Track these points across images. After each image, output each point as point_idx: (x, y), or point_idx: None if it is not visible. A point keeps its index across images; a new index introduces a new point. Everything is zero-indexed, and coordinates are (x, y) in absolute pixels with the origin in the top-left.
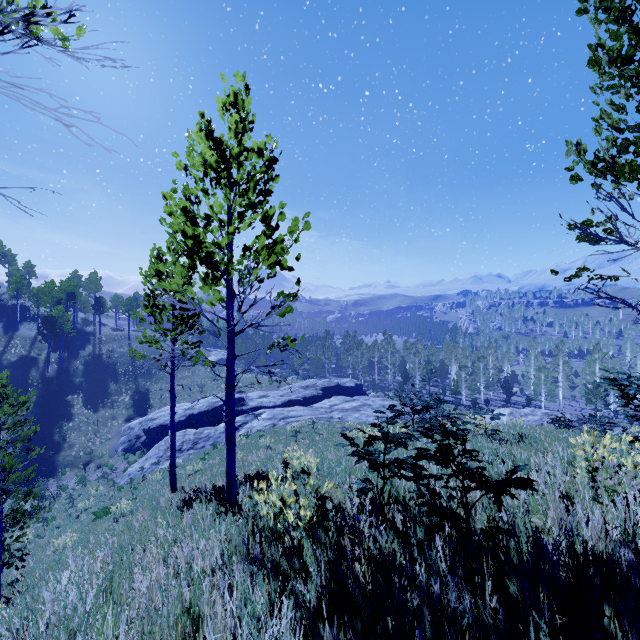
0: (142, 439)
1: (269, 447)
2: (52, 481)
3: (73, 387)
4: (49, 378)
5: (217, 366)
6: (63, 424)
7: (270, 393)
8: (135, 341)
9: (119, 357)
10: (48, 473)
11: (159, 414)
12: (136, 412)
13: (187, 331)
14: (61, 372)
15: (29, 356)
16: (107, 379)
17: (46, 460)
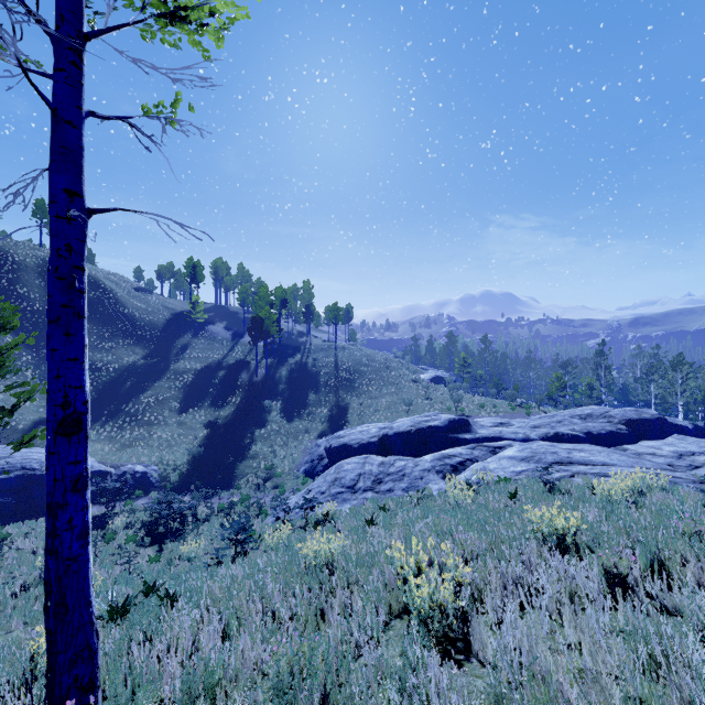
0: (324, 461)
1: (562, 545)
2: (224, 494)
3: (275, 393)
4: (256, 382)
5: (432, 384)
6: (255, 430)
7: (514, 420)
8: (341, 352)
9: (323, 366)
10: (225, 483)
11: (349, 431)
12: (331, 428)
13: None
14: (267, 377)
15: (245, 360)
16: (308, 388)
17: (227, 467)
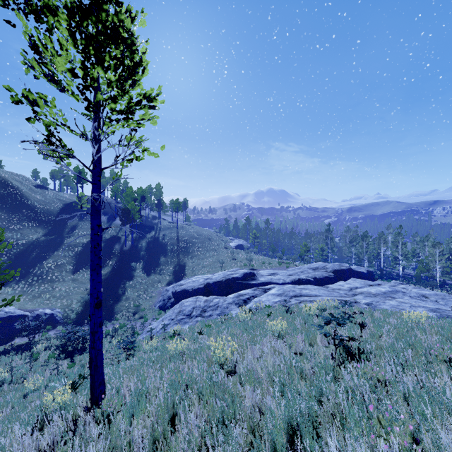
0: (172, 300)
1: (280, 335)
2: (107, 324)
3: (138, 257)
4: (125, 250)
5: (236, 249)
6: (126, 282)
7: (279, 272)
8: (181, 229)
9: (169, 239)
10: (107, 317)
11: (186, 281)
12: (175, 279)
13: (111, 88)
14: (133, 247)
15: (117, 236)
16: (160, 254)
17: (109, 307)
